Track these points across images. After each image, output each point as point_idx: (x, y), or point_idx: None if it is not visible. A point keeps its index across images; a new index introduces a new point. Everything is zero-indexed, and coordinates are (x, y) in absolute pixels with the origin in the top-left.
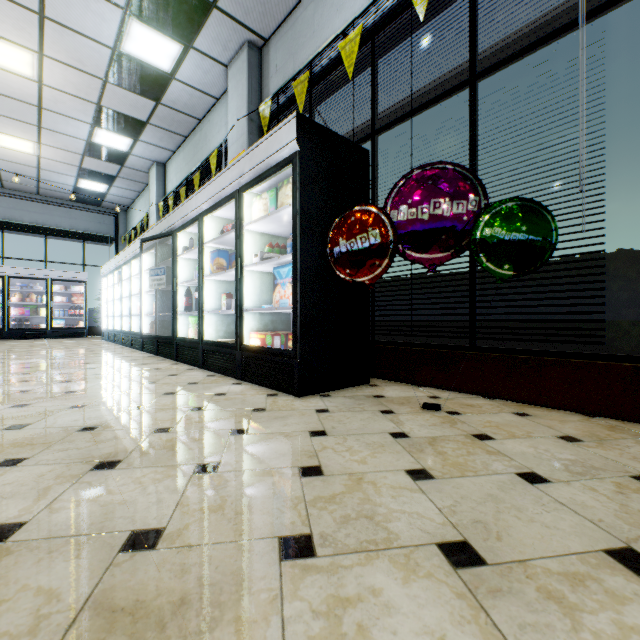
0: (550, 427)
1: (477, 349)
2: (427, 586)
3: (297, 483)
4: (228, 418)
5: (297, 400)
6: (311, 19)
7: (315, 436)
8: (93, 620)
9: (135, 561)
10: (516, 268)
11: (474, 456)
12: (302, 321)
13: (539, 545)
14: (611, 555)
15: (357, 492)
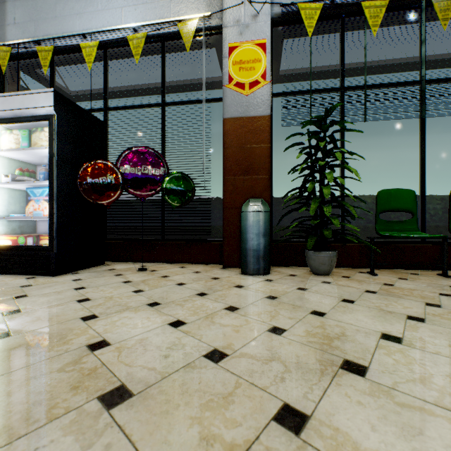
0: (192, 270)
1: (165, 240)
2: (143, 312)
3: (79, 305)
4: (3, 293)
5: (55, 278)
6: (53, 5)
7: (79, 289)
8: (2, 353)
9: (4, 340)
10: (180, 203)
11: (161, 282)
12: (58, 226)
13: (178, 297)
14: (197, 294)
15: (111, 301)
